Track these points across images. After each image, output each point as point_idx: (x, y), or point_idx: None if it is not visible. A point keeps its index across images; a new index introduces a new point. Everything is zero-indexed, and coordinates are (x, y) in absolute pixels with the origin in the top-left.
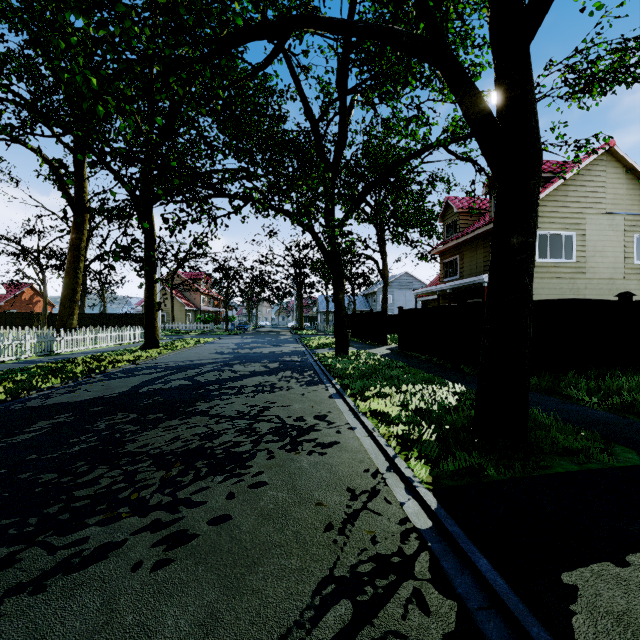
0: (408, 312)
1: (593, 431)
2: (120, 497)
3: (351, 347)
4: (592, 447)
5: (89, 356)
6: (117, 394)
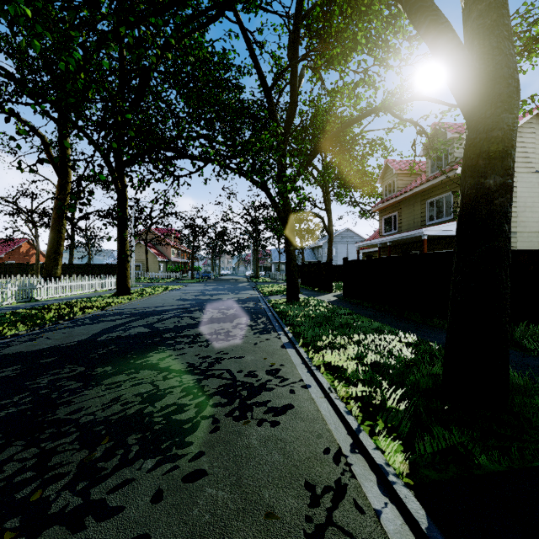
0: (353, 263)
1: None
2: (17, 497)
3: (301, 294)
4: None
5: (64, 302)
6: (75, 343)
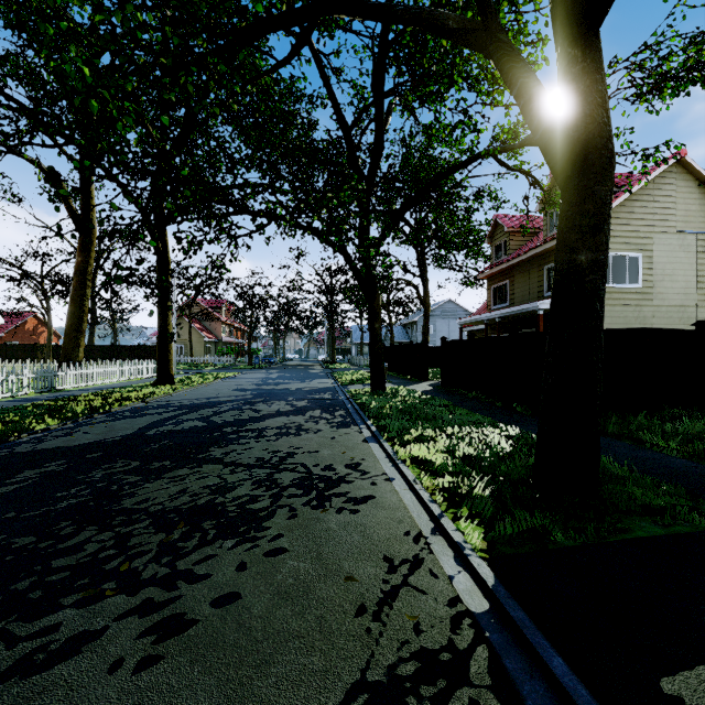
0: (452, 344)
1: (675, 484)
2: (107, 568)
3: (388, 383)
4: (677, 505)
5: (94, 393)
6: (120, 437)
